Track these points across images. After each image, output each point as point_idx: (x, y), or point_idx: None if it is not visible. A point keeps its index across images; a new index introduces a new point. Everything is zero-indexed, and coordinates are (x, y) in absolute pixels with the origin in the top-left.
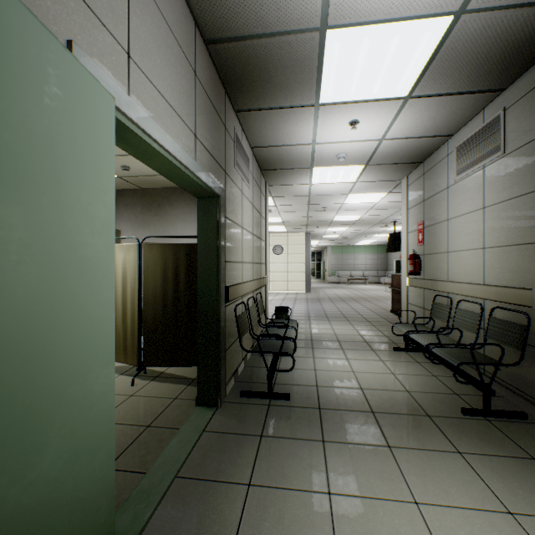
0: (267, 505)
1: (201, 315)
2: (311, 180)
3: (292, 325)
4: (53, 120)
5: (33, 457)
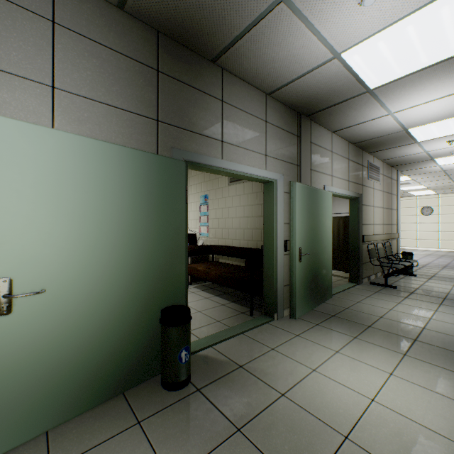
0: (373, 299)
1: (350, 246)
2: (437, 164)
3: (410, 261)
4: (325, 204)
5: (324, 254)
